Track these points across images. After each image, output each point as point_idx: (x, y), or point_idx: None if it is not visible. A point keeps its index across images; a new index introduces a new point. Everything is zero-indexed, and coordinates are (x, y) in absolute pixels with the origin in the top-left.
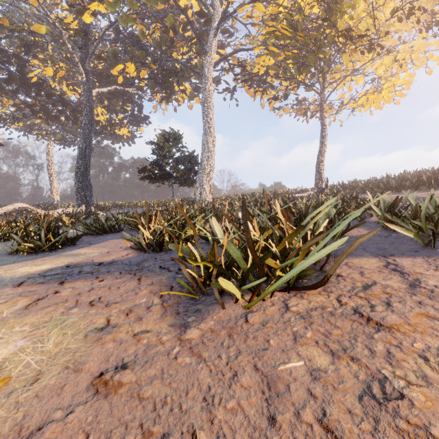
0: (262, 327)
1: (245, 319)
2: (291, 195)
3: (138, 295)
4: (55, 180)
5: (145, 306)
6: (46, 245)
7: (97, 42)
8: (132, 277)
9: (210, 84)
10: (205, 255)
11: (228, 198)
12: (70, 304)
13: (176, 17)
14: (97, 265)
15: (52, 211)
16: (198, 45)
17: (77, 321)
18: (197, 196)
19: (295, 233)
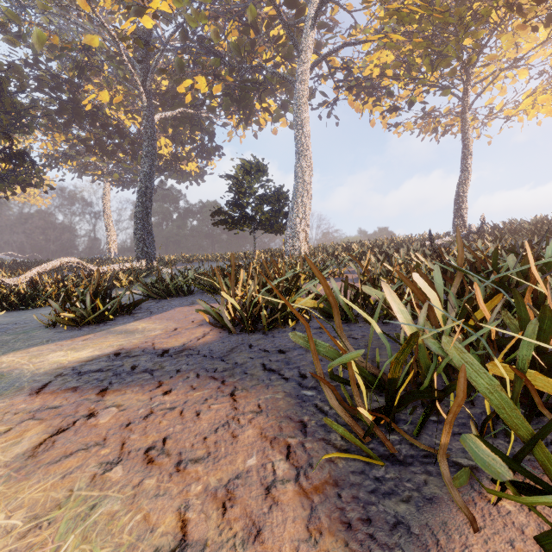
0: None
1: None
2: (424, 243)
3: (238, 443)
4: (112, 229)
5: (258, 481)
6: (93, 316)
7: (160, 53)
8: (218, 388)
9: (305, 93)
10: None
11: (328, 248)
12: (110, 451)
13: (258, 11)
14: (159, 354)
15: (107, 267)
16: (286, 48)
17: (118, 512)
18: (288, 246)
19: None
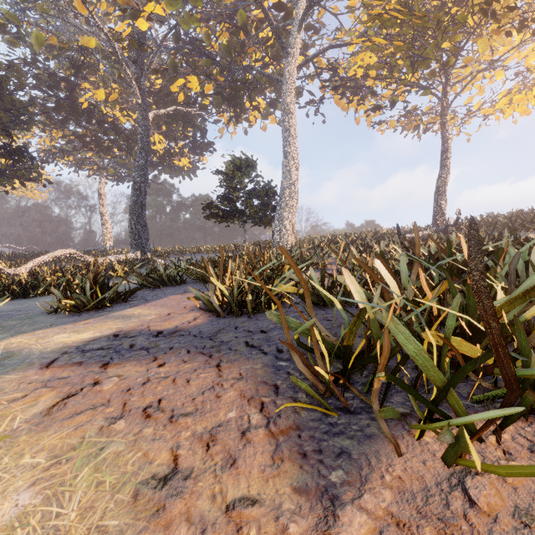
0: (526, 531)
1: (464, 495)
2: (404, 236)
3: (221, 402)
4: (107, 222)
5: (236, 428)
6: (92, 303)
7: (154, 54)
8: (206, 361)
9: (292, 93)
10: (324, 330)
11: (315, 241)
12: (114, 410)
13: (248, 14)
14: (154, 335)
15: (103, 258)
16: (275, 49)
17: (123, 452)
18: (276, 238)
19: (521, 300)
